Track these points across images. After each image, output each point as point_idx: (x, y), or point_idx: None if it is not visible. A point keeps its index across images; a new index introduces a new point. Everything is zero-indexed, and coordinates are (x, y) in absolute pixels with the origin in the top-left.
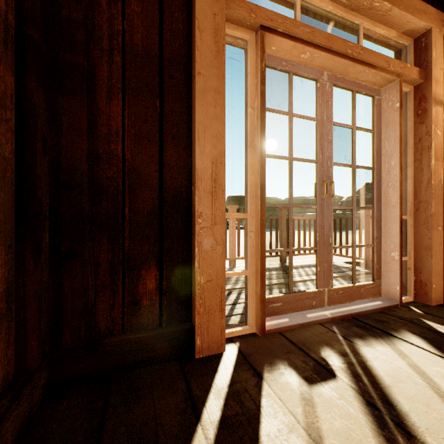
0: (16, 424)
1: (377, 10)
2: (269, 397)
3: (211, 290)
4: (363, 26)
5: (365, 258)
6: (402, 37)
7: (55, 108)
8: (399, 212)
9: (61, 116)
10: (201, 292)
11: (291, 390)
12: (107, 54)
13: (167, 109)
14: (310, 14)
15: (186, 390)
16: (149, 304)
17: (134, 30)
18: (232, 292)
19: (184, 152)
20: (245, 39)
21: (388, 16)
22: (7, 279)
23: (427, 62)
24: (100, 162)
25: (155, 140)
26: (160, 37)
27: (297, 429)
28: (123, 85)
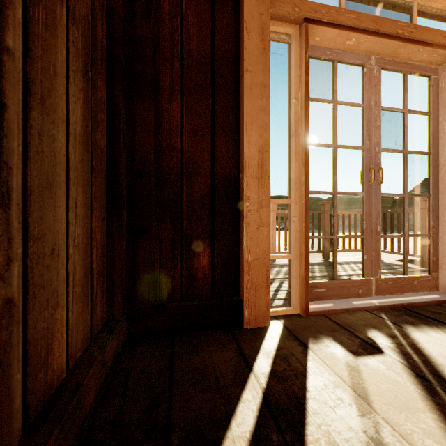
0: (112, 353)
1: None
2: (315, 361)
3: (257, 268)
4: (417, 2)
5: (421, 255)
6: None
7: (131, 111)
8: None
9: (135, 117)
10: (249, 269)
11: (337, 358)
12: (169, 62)
13: (218, 106)
14: None
15: (237, 350)
16: (203, 278)
17: (190, 39)
18: (274, 281)
19: (233, 143)
20: (289, 34)
21: None
22: (102, 244)
23: None
24: (164, 154)
25: (207, 133)
26: (212, 41)
27: (343, 386)
28: (182, 87)
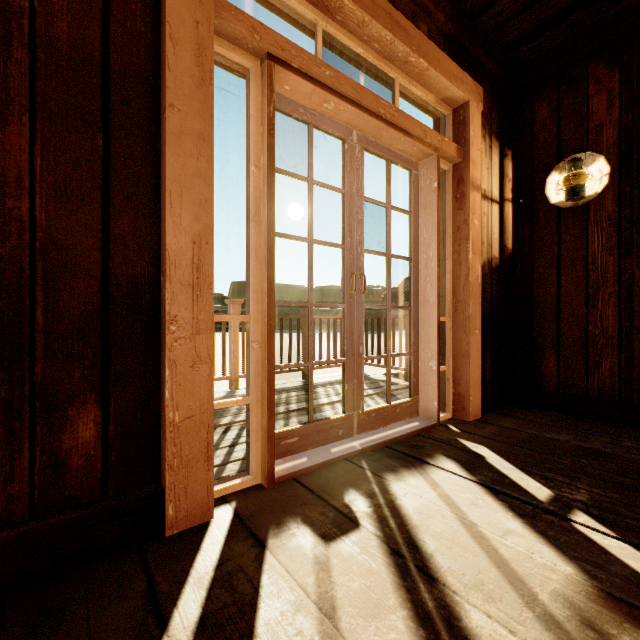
0: None
1: (413, 66)
2: (273, 572)
3: (191, 431)
4: (399, 81)
5: (406, 368)
6: (440, 104)
7: None
8: (437, 313)
9: None
10: (175, 435)
11: (303, 555)
12: None
13: (117, 153)
14: (336, 51)
15: (147, 590)
16: (84, 464)
17: (54, 14)
18: (232, 428)
19: (148, 222)
20: (247, 67)
21: (425, 77)
22: None
23: (465, 138)
24: None
25: (94, 199)
26: (104, 35)
27: (307, 605)
28: (33, 102)
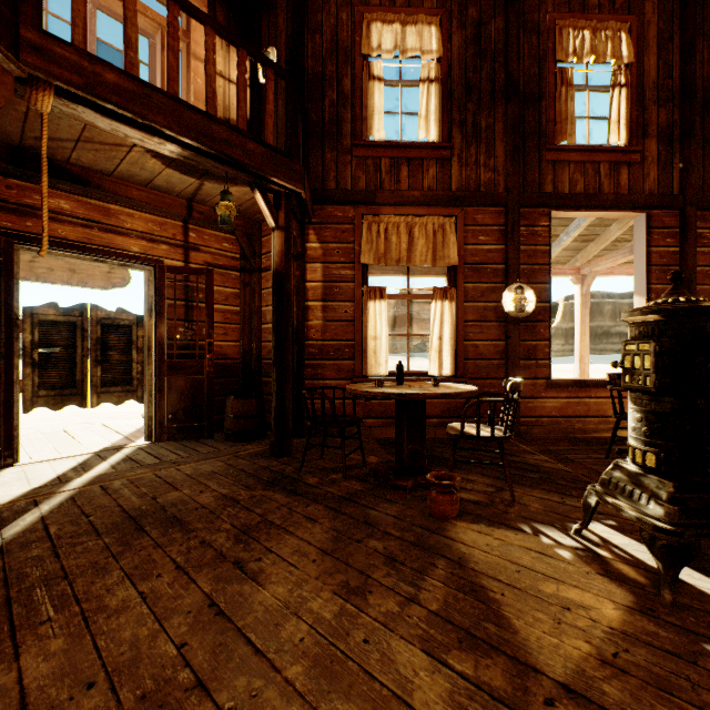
0: None
1: None
2: None
3: None
4: None
5: None
6: None
7: None
8: None
9: None
10: None
11: None
12: None
13: None
14: None
15: None
16: None
17: None
18: None
19: None
20: None
21: None
22: None
23: (190, 27)
24: None
25: None
26: None
27: None
28: None
